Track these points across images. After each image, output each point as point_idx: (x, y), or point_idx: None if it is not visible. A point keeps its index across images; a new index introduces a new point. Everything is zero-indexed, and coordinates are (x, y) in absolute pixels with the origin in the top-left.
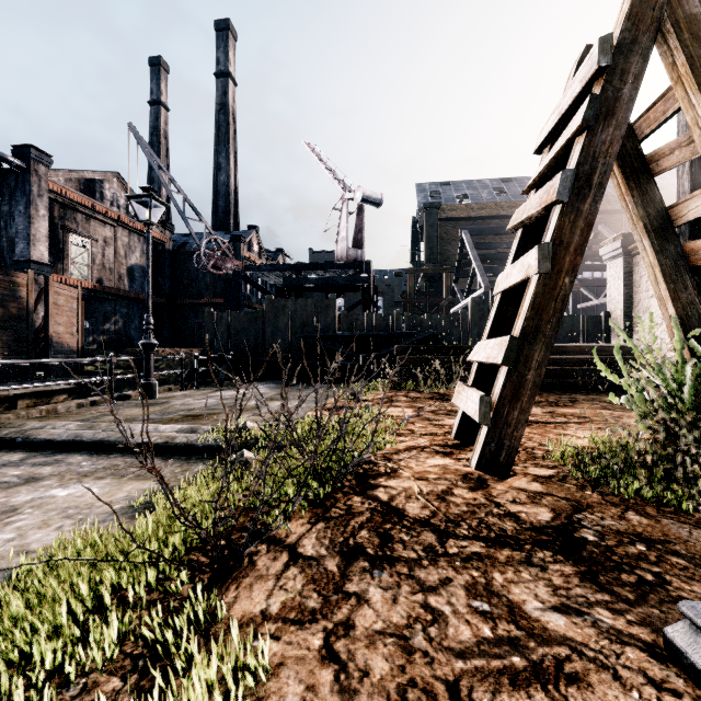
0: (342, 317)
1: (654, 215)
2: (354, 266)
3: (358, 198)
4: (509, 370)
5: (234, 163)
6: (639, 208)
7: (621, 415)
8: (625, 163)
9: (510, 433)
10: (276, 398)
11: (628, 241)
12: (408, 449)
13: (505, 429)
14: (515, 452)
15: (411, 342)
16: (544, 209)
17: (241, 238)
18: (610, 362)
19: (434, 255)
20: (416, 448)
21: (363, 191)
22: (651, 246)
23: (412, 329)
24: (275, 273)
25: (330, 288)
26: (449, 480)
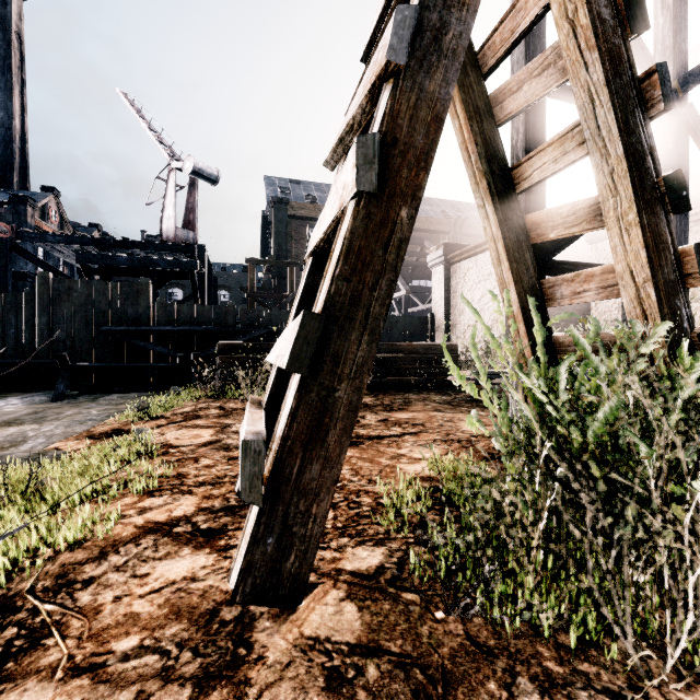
0: (158, 307)
1: (498, 173)
2: (184, 249)
3: (188, 169)
4: (304, 382)
5: (21, 101)
6: (483, 161)
7: (452, 418)
8: (469, 98)
9: (306, 509)
10: (21, 420)
11: (448, 250)
12: (138, 535)
13: (295, 504)
14: (314, 547)
15: (247, 339)
16: (370, 98)
17: (28, 200)
18: (437, 359)
19: (283, 252)
20: (159, 528)
21: (194, 161)
22: (494, 213)
23: (249, 324)
24: (72, 248)
25: (150, 273)
26: (163, 649)
